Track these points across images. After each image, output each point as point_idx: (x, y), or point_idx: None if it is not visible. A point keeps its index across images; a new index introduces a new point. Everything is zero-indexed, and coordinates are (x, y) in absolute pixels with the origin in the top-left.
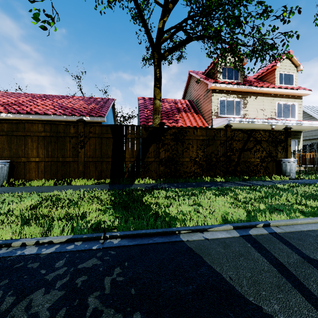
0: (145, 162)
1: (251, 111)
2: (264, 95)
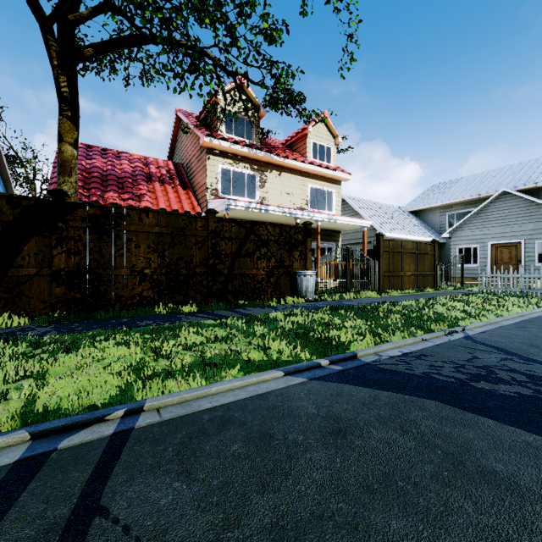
0: (10, 278)
1: (273, 194)
2: (291, 172)
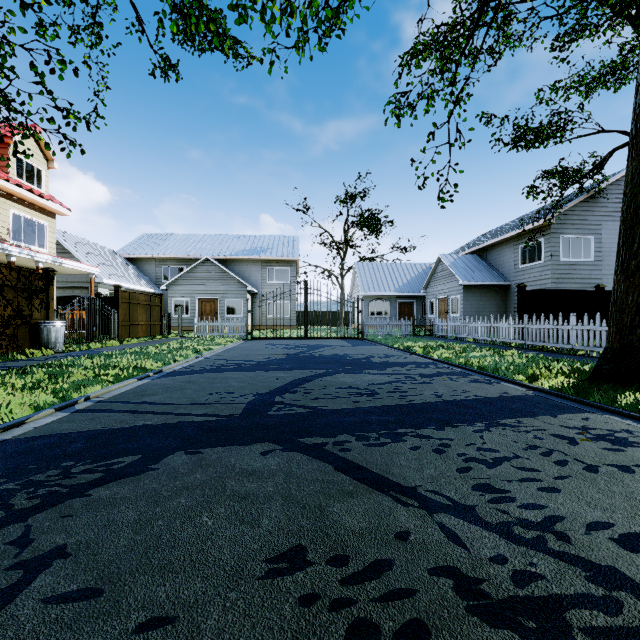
0: None
1: None
2: None
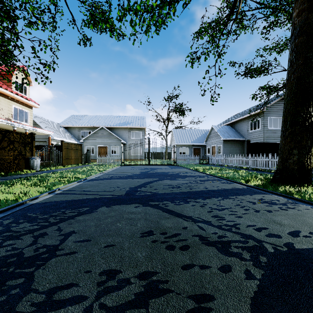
0: None
1: None
2: (1, 95)
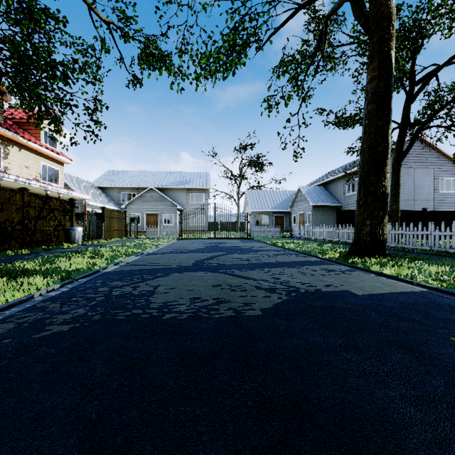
0: None
1: (14, 165)
2: (29, 150)
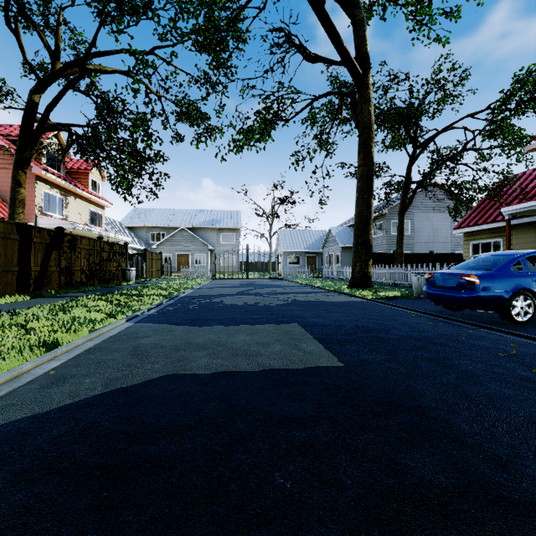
0: (48, 272)
1: (72, 213)
2: (81, 198)
